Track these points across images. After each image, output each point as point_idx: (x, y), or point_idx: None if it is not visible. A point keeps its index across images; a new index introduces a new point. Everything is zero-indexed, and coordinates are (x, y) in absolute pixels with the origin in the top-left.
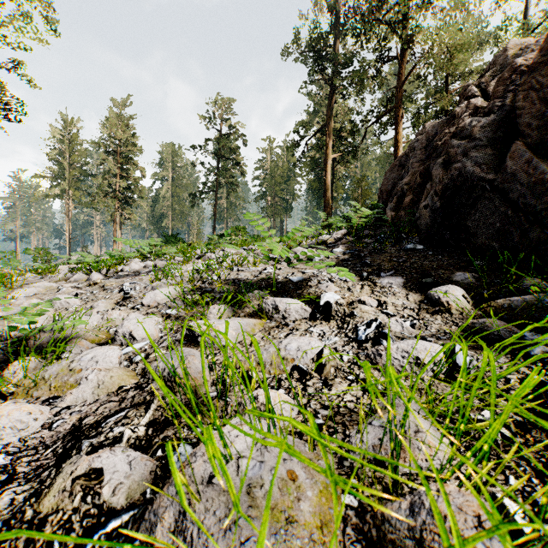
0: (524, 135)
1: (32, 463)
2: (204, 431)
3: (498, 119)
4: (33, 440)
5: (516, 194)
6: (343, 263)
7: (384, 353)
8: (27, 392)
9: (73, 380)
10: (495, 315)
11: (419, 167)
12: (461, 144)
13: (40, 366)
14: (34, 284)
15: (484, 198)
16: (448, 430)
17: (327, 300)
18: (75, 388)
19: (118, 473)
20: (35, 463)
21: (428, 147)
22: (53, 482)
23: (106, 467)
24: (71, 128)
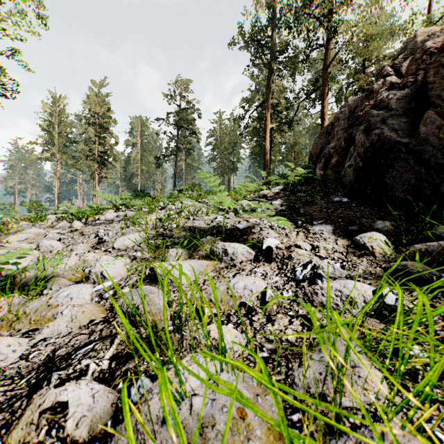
0: (434, 105)
1: (7, 393)
2: (158, 374)
3: (411, 92)
4: (11, 370)
5: (428, 155)
6: (281, 213)
7: (320, 291)
8: (11, 325)
9: (50, 314)
10: (413, 258)
11: (343, 134)
12: (380, 113)
13: (24, 301)
14: (26, 231)
15: (400, 158)
16: (381, 364)
17: (268, 244)
18: (52, 322)
19: (82, 405)
20: (10, 393)
21: (350, 118)
22: (23, 413)
23: (71, 400)
24: (59, 104)
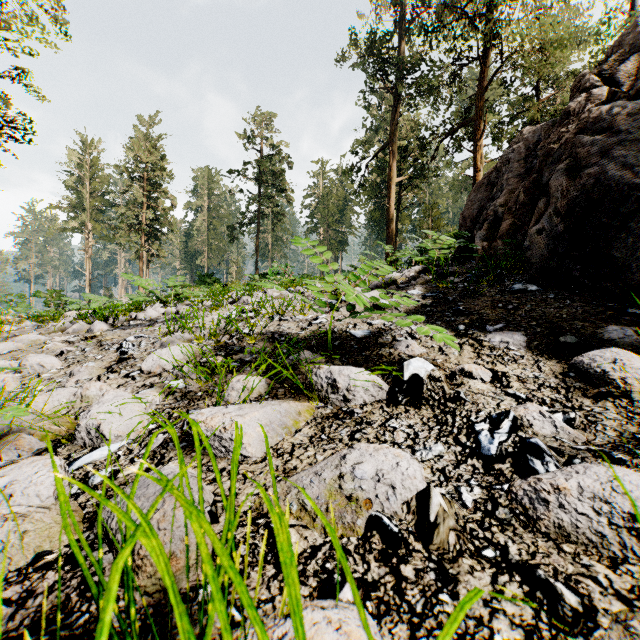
0: None
1: None
2: None
3: None
4: None
5: None
6: (425, 310)
7: (554, 498)
8: None
9: None
10: None
11: (516, 184)
12: (597, 140)
13: None
14: (21, 337)
15: None
16: None
17: (415, 371)
18: None
19: None
20: None
21: (528, 158)
22: None
23: None
24: (91, 151)
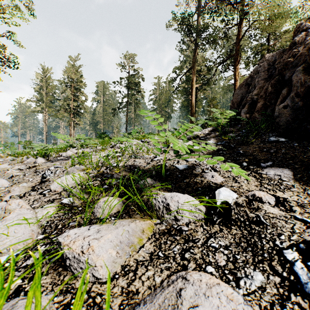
0: None
1: None
2: None
3: None
4: None
5: None
6: (219, 152)
7: None
8: None
9: None
10: None
11: (263, 83)
12: None
13: None
14: None
15: None
16: None
17: (224, 199)
18: None
19: None
20: None
21: (269, 70)
22: None
23: None
24: (47, 73)
